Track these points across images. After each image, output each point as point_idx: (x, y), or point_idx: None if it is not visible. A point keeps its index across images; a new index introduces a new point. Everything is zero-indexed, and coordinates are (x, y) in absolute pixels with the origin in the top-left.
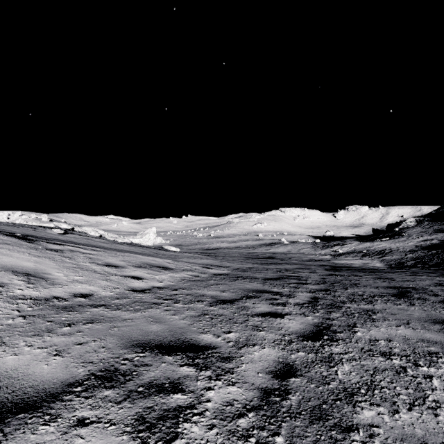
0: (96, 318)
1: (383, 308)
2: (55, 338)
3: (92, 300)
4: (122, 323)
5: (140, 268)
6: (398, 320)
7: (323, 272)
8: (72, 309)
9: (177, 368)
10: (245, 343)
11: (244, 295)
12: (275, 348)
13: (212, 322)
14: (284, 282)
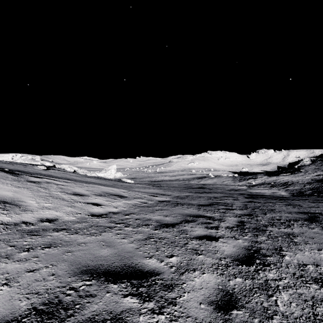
0: (54, 242)
1: (300, 232)
2: (10, 264)
3: (56, 224)
4: (76, 247)
5: (100, 196)
6: (318, 244)
7: (244, 200)
8: (36, 233)
9: (120, 298)
10: (186, 268)
11: (183, 220)
12: (214, 273)
13: (156, 245)
14: (214, 208)
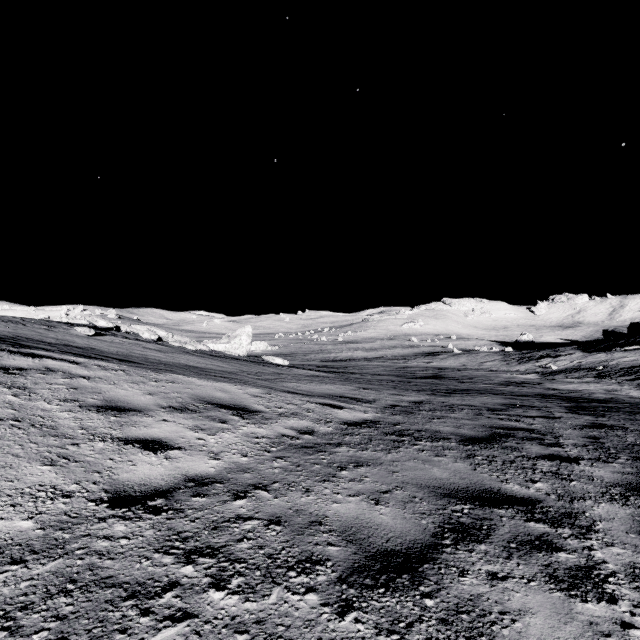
0: None
1: None
2: None
3: None
4: None
5: (181, 414)
6: None
7: (574, 419)
8: None
9: None
10: None
11: (442, 522)
12: None
13: None
14: (516, 454)
